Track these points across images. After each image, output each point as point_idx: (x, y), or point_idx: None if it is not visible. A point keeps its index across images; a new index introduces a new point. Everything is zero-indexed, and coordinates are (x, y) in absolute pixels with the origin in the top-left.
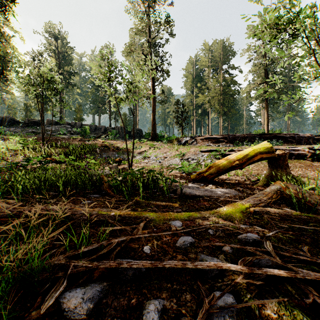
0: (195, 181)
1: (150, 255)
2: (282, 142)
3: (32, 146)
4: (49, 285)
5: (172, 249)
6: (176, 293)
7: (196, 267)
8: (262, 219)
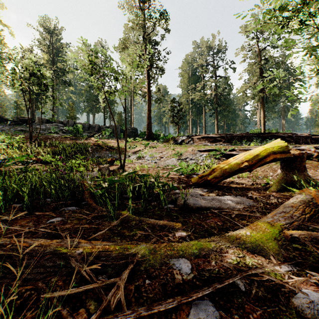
0: (196, 186)
1: None
2: None
3: (18, 145)
4: None
5: None
6: None
7: None
8: (306, 251)
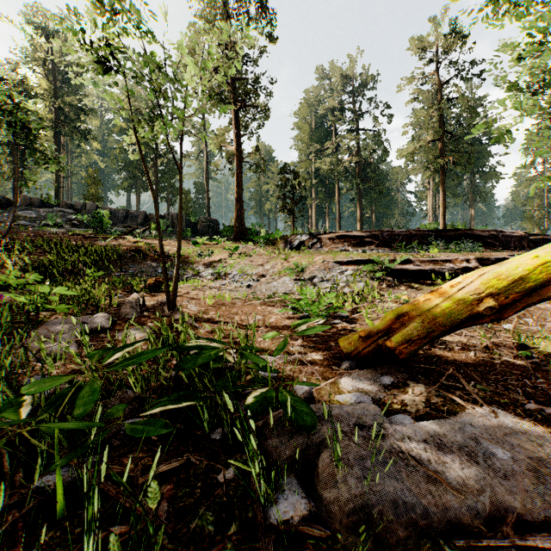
0: (354, 361)
1: None
2: (481, 246)
3: None
4: None
5: None
6: None
7: None
8: None
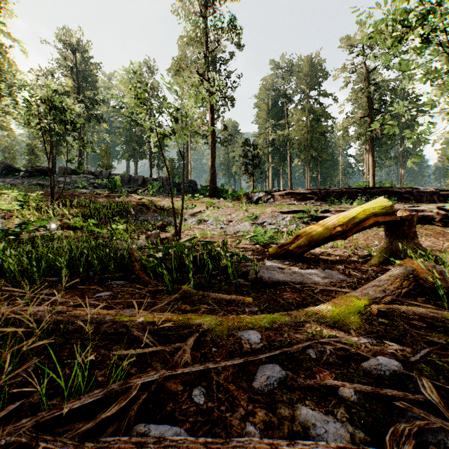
0: (275, 258)
1: (204, 409)
2: (396, 200)
3: (35, 205)
4: None
5: (245, 395)
6: None
7: None
8: (393, 326)
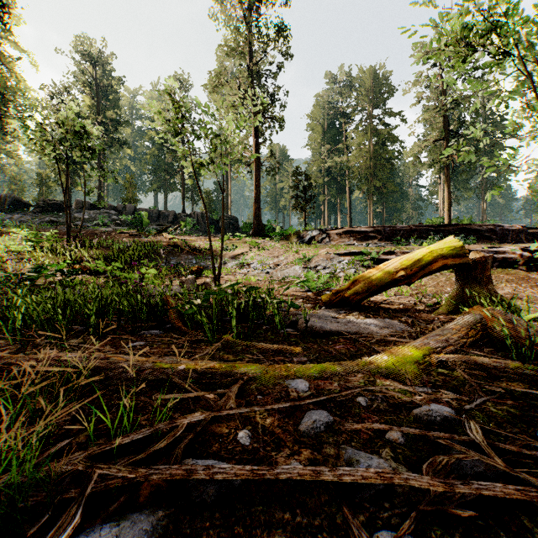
0: (329, 306)
1: (250, 449)
2: (475, 239)
3: (49, 246)
4: (50, 517)
5: (291, 437)
6: (302, 533)
7: (341, 479)
8: (453, 376)
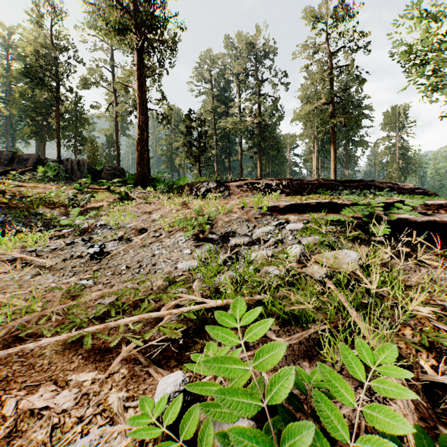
0: None
1: None
2: None
3: None
4: None
5: None
6: None
7: None
8: None
